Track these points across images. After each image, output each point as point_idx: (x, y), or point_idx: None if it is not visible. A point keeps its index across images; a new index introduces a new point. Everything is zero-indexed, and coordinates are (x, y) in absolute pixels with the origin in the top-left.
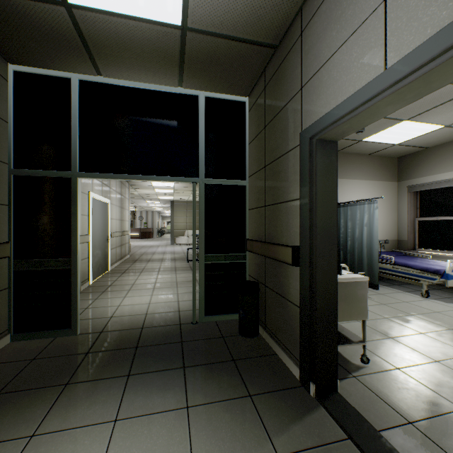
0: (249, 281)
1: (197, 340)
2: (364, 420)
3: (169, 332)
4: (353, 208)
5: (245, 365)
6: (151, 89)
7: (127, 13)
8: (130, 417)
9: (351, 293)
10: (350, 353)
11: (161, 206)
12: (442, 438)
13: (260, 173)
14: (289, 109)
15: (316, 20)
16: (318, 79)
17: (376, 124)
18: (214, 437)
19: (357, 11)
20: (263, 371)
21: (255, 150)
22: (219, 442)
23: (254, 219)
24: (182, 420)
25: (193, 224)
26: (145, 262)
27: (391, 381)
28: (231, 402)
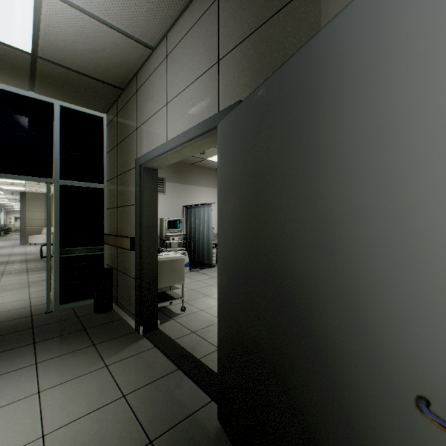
0: (105, 268)
1: (51, 323)
2: (168, 336)
3: (18, 323)
4: (199, 209)
5: (94, 330)
6: None
7: None
8: None
9: (174, 267)
10: (177, 308)
11: (6, 197)
12: (205, 334)
13: (114, 181)
14: (131, 139)
15: (143, 90)
16: (144, 128)
17: (212, 151)
18: (59, 371)
19: (159, 101)
20: (109, 330)
21: (111, 160)
22: (63, 372)
23: (110, 217)
24: (31, 370)
25: (47, 221)
26: None
27: (194, 317)
28: (77, 351)
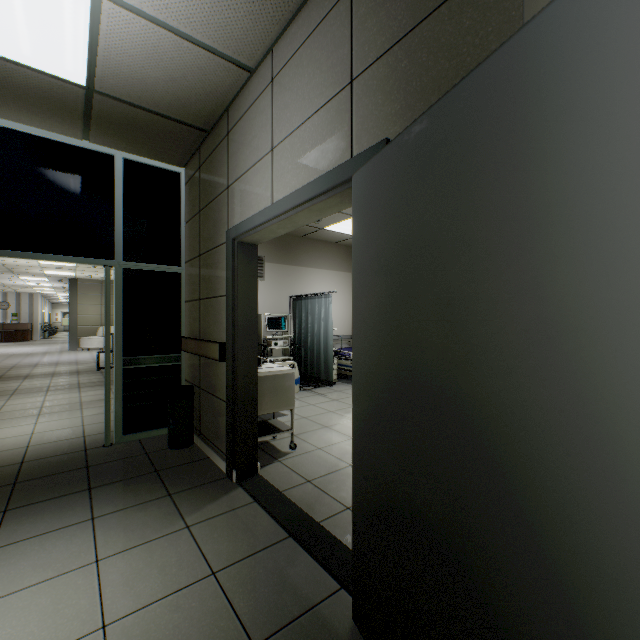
0: (183, 385)
1: (111, 461)
2: (273, 486)
3: (68, 460)
4: (313, 301)
5: (170, 473)
6: (37, 135)
7: (3, 55)
8: (14, 543)
9: (280, 385)
10: (284, 444)
11: (51, 286)
12: (326, 485)
13: (196, 262)
14: (219, 202)
15: (238, 131)
16: (239, 186)
17: (332, 216)
18: (123, 531)
19: (260, 146)
20: (190, 473)
21: (191, 233)
22: (128, 533)
23: (190, 314)
24: (86, 529)
25: (106, 318)
26: (19, 380)
27: (309, 458)
28: (147, 504)
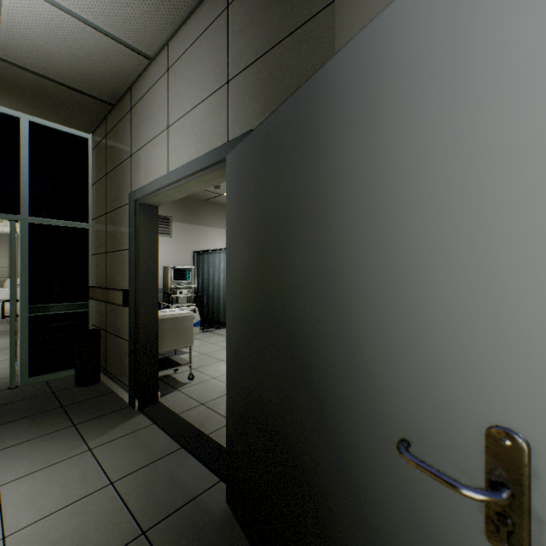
0: (90, 329)
1: (16, 401)
2: (171, 410)
3: None
4: (214, 256)
5: (76, 407)
6: None
7: None
8: None
9: (179, 326)
10: (184, 376)
11: None
12: (217, 405)
13: (103, 219)
14: (124, 168)
15: (140, 108)
16: (140, 156)
17: None
18: (26, 459)
19: (158, 123)
20: (95, 406)
21: (98, 193)
22: (32, 460)
23: (97, 265)
24: None
25: (11, 269)
26: None
27: (205, 386)
28: (51, 434)
